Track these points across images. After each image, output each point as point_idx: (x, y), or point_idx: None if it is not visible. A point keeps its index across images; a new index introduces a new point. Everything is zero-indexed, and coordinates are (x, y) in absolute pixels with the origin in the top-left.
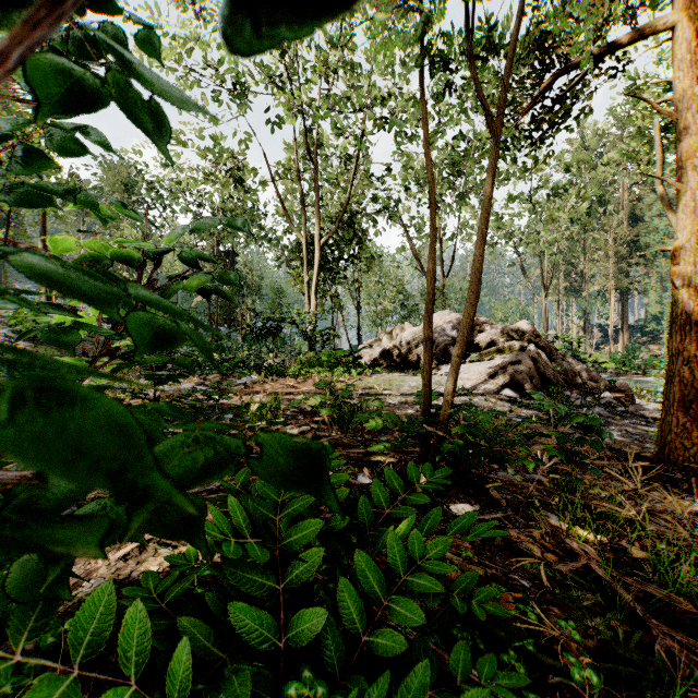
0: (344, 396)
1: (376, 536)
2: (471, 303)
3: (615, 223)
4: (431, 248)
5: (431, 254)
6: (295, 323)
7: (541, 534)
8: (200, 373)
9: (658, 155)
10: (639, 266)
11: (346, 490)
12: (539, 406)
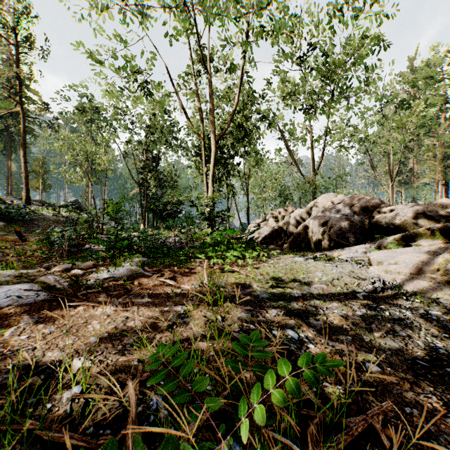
0: None
1: None
2: None
3: (441, 130)
4: None
5: None
6: (194, 206)
7: None
8: None
9: None
10: None
11: None
12: None
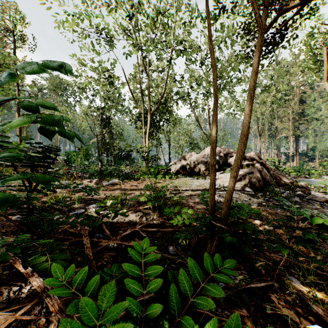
0: (161, 195)
1: (183, 324)
2: (243, 143)
3: (292, 103)
4: (215, 108)
5: (215, 112)
6: (138, 152)
7: (293, 299)
8: (66, 188)
9: (325, 65)
10: (304, 124)
11: (160, 280)
12: (286, 209)
